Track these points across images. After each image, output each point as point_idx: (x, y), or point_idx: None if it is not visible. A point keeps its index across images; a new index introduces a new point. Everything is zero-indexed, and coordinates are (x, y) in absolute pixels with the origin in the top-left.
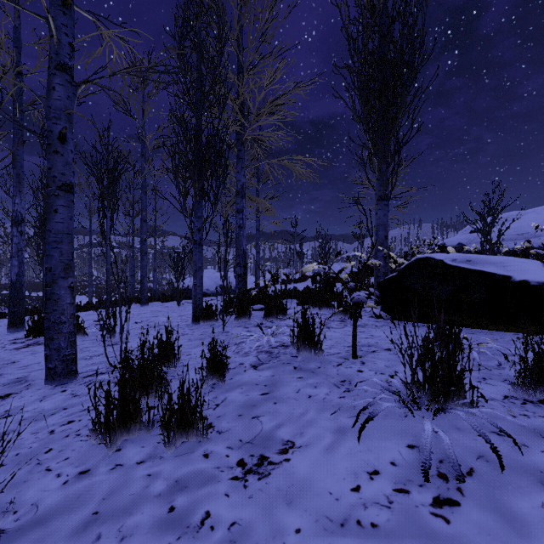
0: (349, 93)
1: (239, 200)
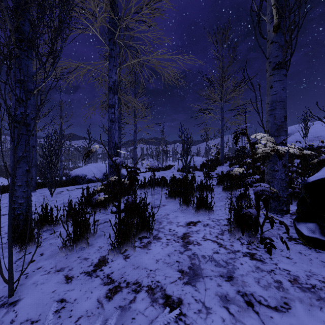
0: None
1: (111, 95)
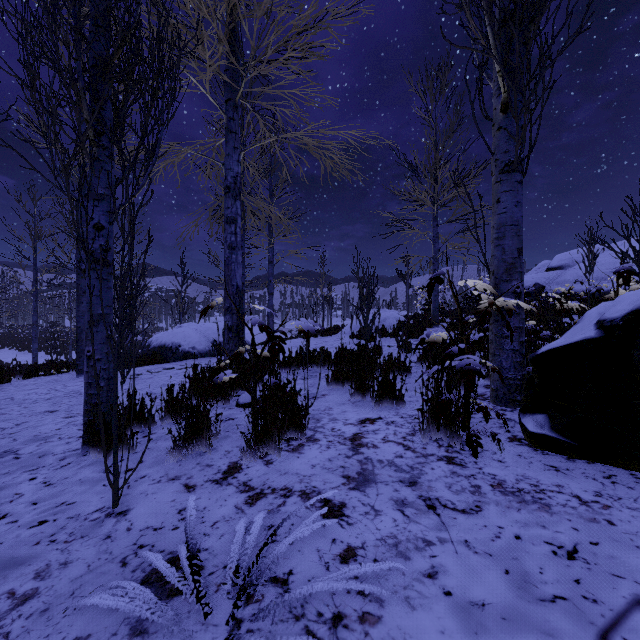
0: None
1: (229, 201)
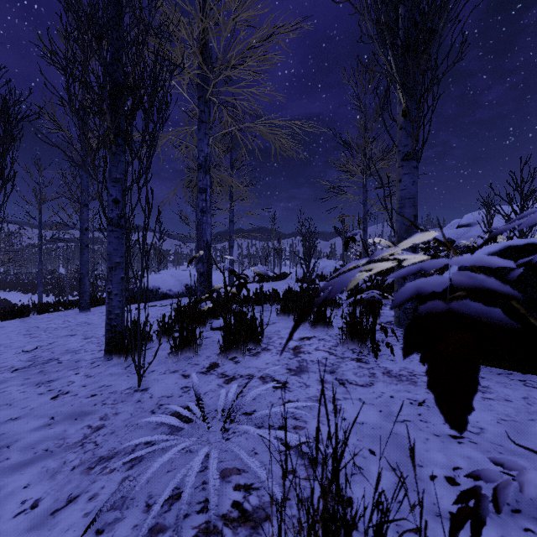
0: None
1: (201, 176)
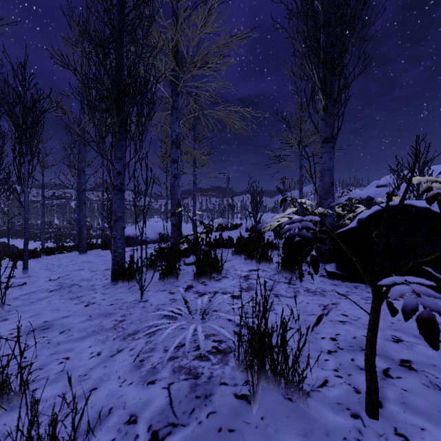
0: (292, 21)
1: (174, 150)
